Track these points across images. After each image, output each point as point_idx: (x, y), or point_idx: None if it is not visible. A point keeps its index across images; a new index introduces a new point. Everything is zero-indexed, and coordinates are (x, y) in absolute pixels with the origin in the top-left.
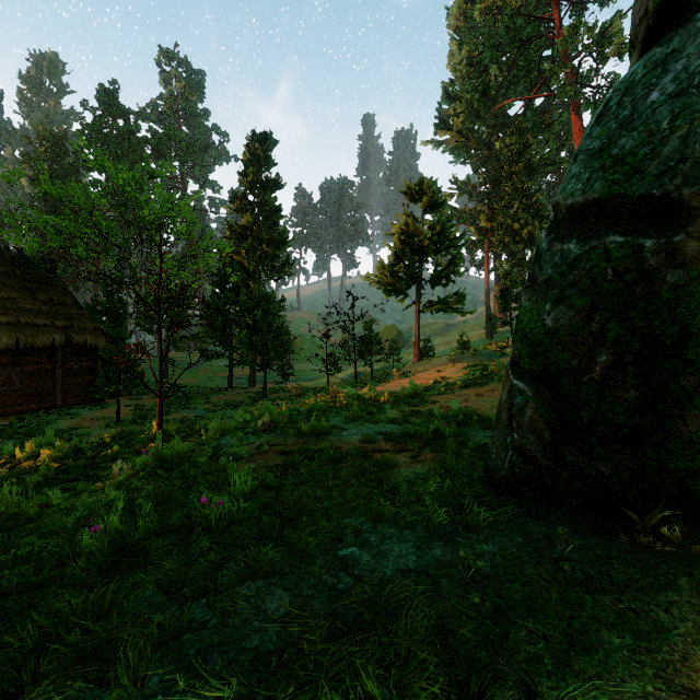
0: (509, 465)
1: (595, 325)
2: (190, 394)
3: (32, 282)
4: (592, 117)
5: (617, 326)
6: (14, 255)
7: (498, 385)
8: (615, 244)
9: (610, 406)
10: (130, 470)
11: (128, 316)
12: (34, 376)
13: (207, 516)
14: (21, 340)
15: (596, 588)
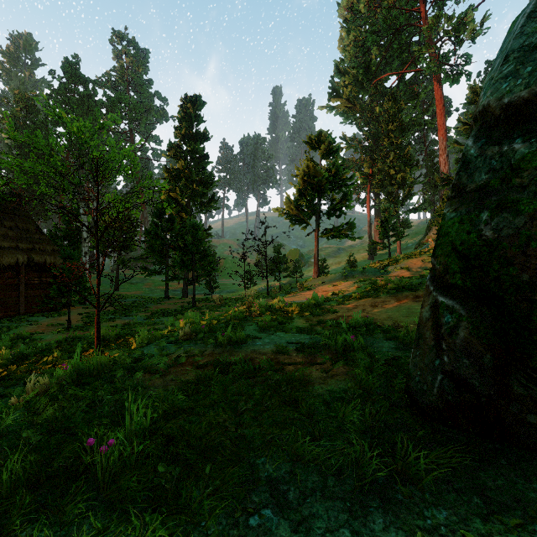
0: (438, 391)
1: None
2: (134, 303)
3: (0, 212)
4: (515, 23)
5: None
6: None
7: (388, 297)
8: None
9: None
10: (43, 386)
11: (82, 240)
12: (0, 290)
13: (94, 461)
14: None
15: None
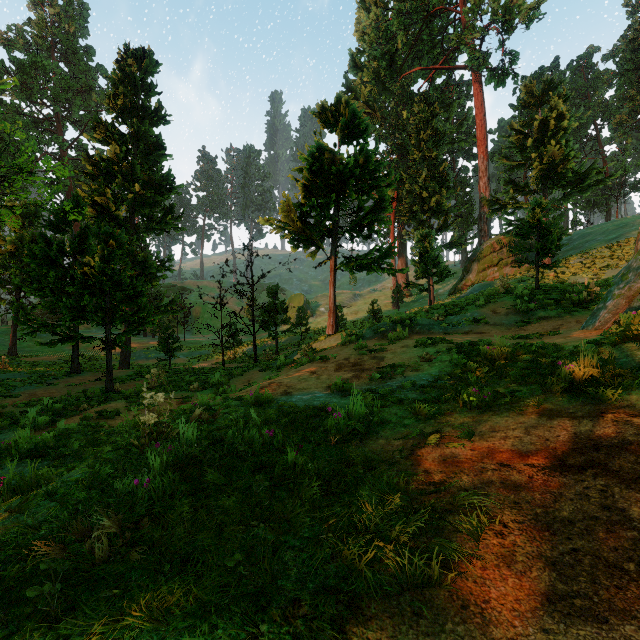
0: None
1: None
2: None
3: None
4: None
5: None
6: None
7: (611, 416)
8: None
9: None
10: None
11: None
12: None
13: None
14: None
15: None
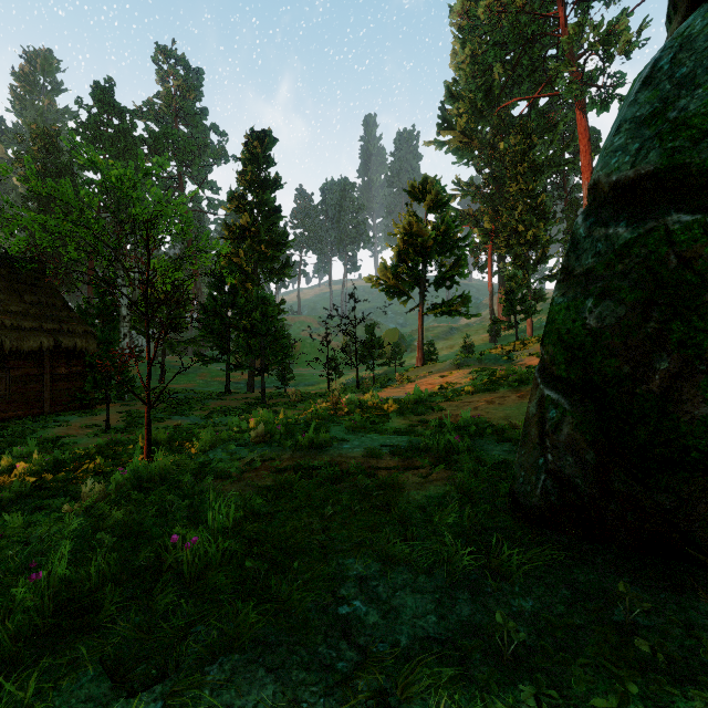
0: (541, 491)
1: (653, 324)
2: (186, 399)
3: (19, 283)
4: (634, 84)
5: (683, 325)
6: (1, 255)
7: (508, 391)
8: (680, 224)
9: (674, 424)
10: (101, 492)
11: (121, 319)
12: (20, 382)
13: (178, 558)
14: (6, 344)
15: (685, 676)
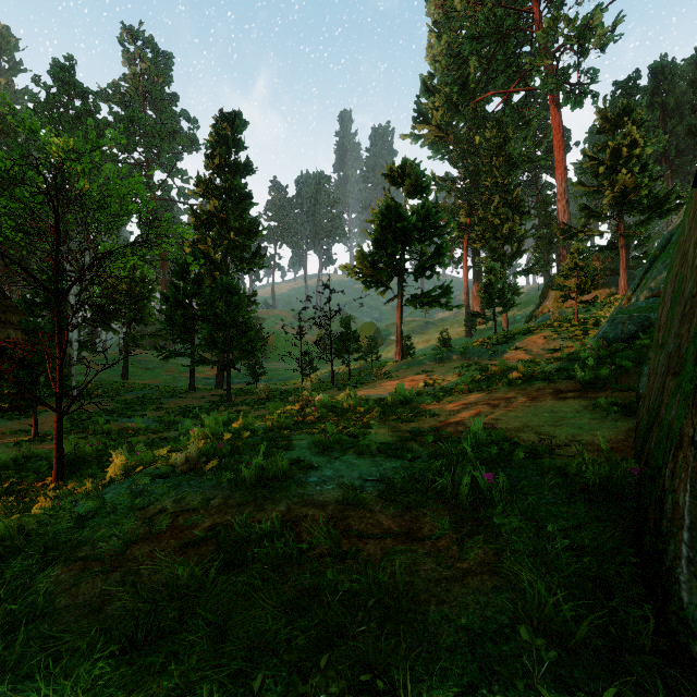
0: None
1: None
2: (143, 398)
3: None
4: None
5: None
6: None
7: (511, 391)
8: None
9: None
10: None
11: (69, 309)
12: None
13: None
14: None
15: None
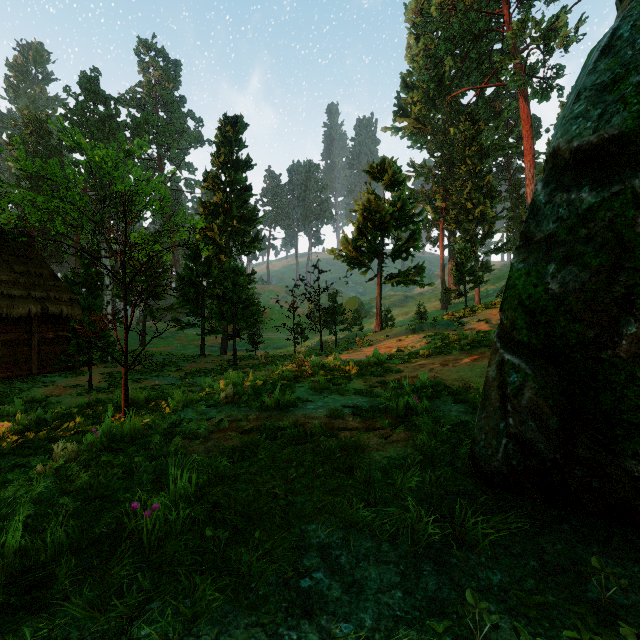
0: (503, 455)
1: (619, 288)
2: (164, 362)
3: (9, 255)
4: (590, 55)
5: None
6: None
7: (461, 354)
8: None
9: None
10: (72, 453)
11: (104, 288)
12: (10, 345)
13: (138, 526)
14: None
15: None
